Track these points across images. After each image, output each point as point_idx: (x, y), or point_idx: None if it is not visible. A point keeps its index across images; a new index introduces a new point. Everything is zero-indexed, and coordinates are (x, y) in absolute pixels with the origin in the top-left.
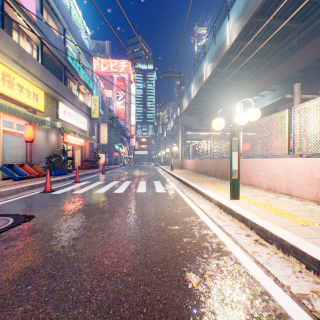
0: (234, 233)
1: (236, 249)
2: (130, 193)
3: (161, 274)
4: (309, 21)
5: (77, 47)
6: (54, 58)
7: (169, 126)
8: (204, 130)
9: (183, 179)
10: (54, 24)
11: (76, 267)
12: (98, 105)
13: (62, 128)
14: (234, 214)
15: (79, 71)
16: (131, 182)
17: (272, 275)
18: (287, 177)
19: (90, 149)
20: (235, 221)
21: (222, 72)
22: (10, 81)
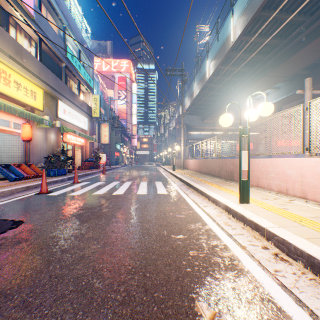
0: (248, 245)
1: (253, 267)
2: (130, 195)
3: (164, 304)
4: (318, 14)
5: (77, 45)
6: (53, 55)
7: (170, 125)
8: (206, 129)
9: (186, 180)
10: (53, 21)
11: (59, 291)
12: (99, 104)
13: (61, 127)
14: (246, 221)
15: (79, 69)
16: (131, 183)
17: (306, 306)
18: (301, 178)
19: (91, 149)
20: (247, 229)
21: (228, 66)
22: (6, 78)
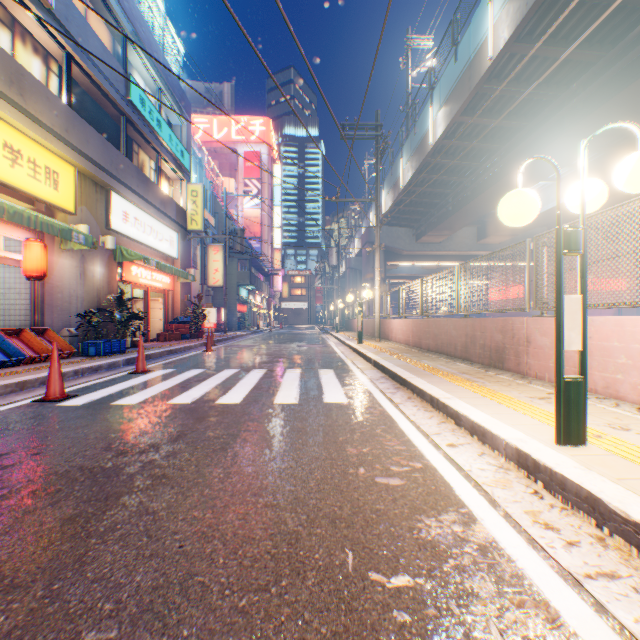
0: None
1: None
2: (256, 407)
3: None
4: None
5: (154, 76)
6: (100, 96)
7: (351, 250)
8: (426, 257)
9: (390, 367)
10: (101, 22)
11: None
12: (202, 203)
13: (118, 250)
14: (611, 518)
15: (158, 128)
16: (265, 373)
17: None
18: None
19: (185, 297)
20: (617, 547)
21: (496, 93)
22: None
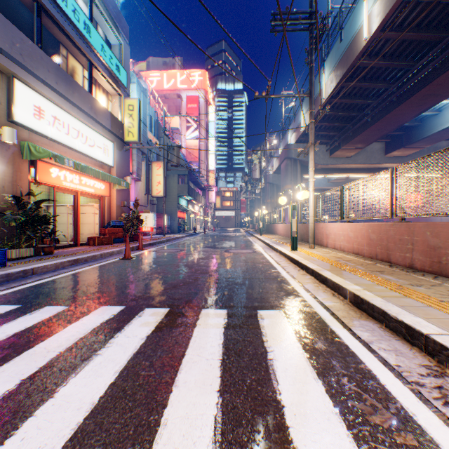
0: None
1: None
2: None
3: None
4: None
5: None
6: None
7: (269, 169)
8: (337, 170)
9: None
10: None
11: None
12: (137, 116)
13: (25, 146)
14: None
15: (86, 32)
16: (153, 331)
17: None
18: None
19: (121, 203)
20: None
21: None
22: None
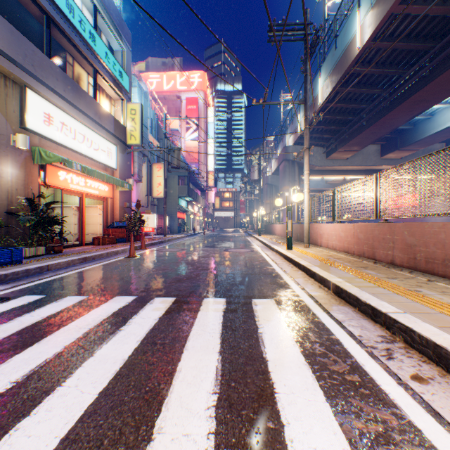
0: None
1: None
2: None
3: None
4: None
5: None
6: None
7: (268, 170)
8: (334, 171)
9: (407, 323)
10: None
11: None
12: (139, 120)
13: (36, 151)
14: None
15: (91, 41)
16: (164, 314)
17: None
18: None
19: (124, 204)
20: None
21: None
22: None
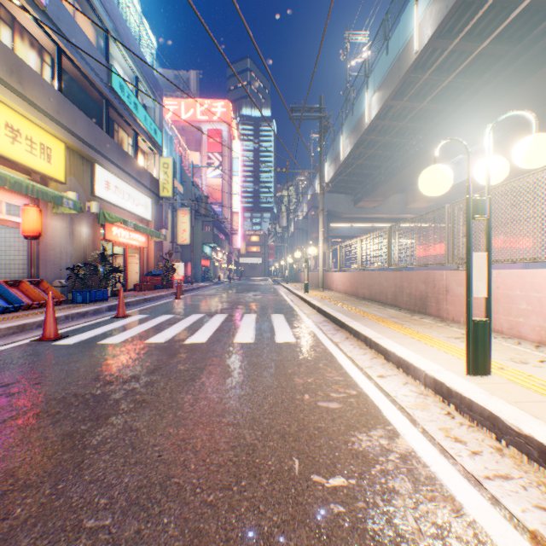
0: None
1: None
2: (219, 346)
3: None
4: None
5: (131, 66)
6: (86, 83)
7: (299, 213)
8: (362, 219)
9: (331, 313)
10: (86, 20)
11: None
12: (172, 174)
13: (101, 213)
14: (507, 432)
15: (135, 110)
16: (226, 318)
17: None
18: None
19: (157, 253)
20: (512, 455)
21: (419, 83)
22: None
